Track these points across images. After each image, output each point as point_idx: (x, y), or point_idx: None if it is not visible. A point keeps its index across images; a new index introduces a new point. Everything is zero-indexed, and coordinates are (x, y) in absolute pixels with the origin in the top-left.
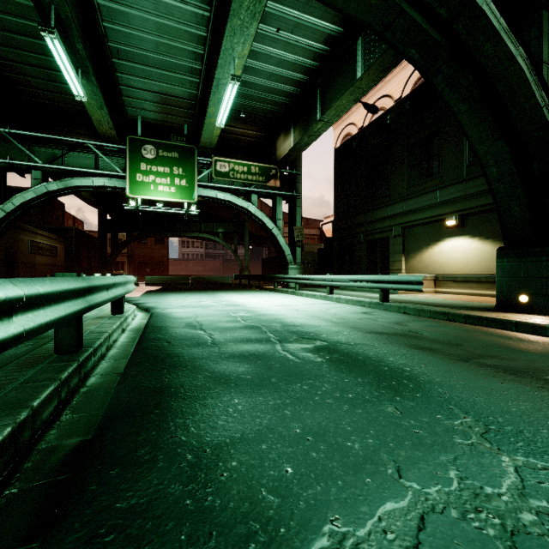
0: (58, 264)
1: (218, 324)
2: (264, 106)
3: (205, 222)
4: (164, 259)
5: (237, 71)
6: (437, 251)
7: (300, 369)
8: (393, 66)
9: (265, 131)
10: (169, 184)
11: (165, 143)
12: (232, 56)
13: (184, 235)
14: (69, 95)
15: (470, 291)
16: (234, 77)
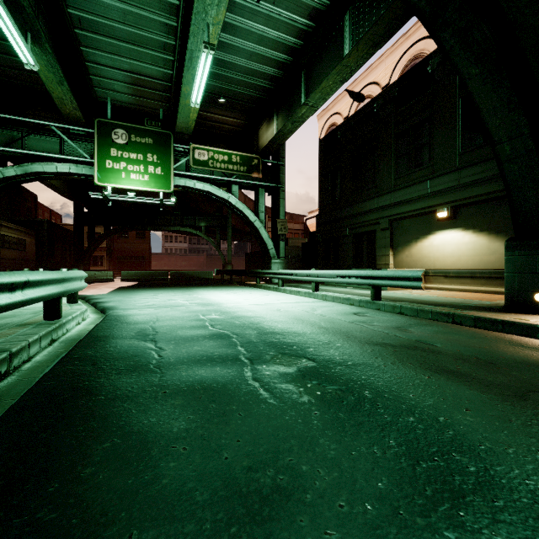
0: (28, 258)
1: (178, 332)
2: (245, 91)
3: (187, 216)
4: (145, 254)
5: (212, 41)
6: (427, 245)
7: (276, 423)
8: (384, 41)
9: (247, 119)
10: (142, 171)
11: (137, 128)
12: (206, 21)
13: (165, 229)
14: (29, 72)
15: (463, 287)
16: (207, 45)
